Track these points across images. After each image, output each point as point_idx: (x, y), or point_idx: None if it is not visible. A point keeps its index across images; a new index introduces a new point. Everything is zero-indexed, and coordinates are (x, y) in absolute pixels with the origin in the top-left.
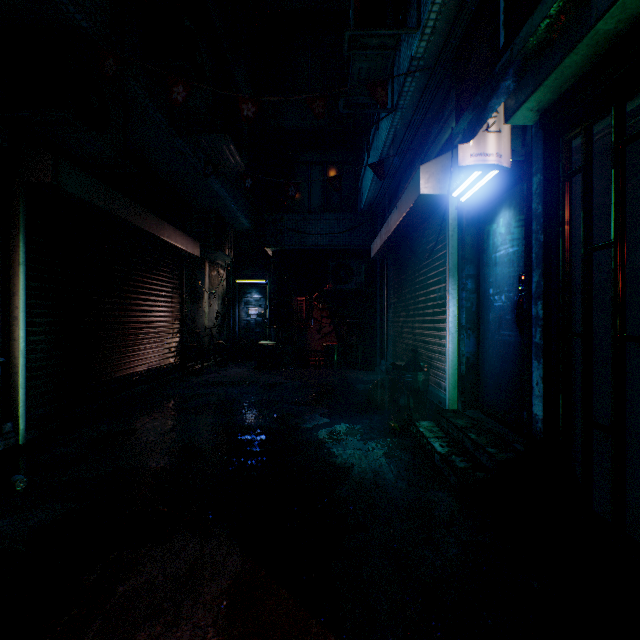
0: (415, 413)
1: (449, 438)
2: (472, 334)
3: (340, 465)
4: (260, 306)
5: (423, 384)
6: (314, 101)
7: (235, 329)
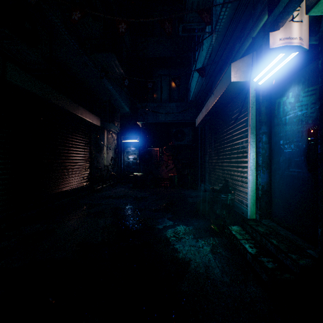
0: (227, 219)
1: (254, 240)
2: (266, 170)
3: (181, 260)
4: (135, 154)
5: (232, 201)
6: (164, 21)
7: (121, 166)
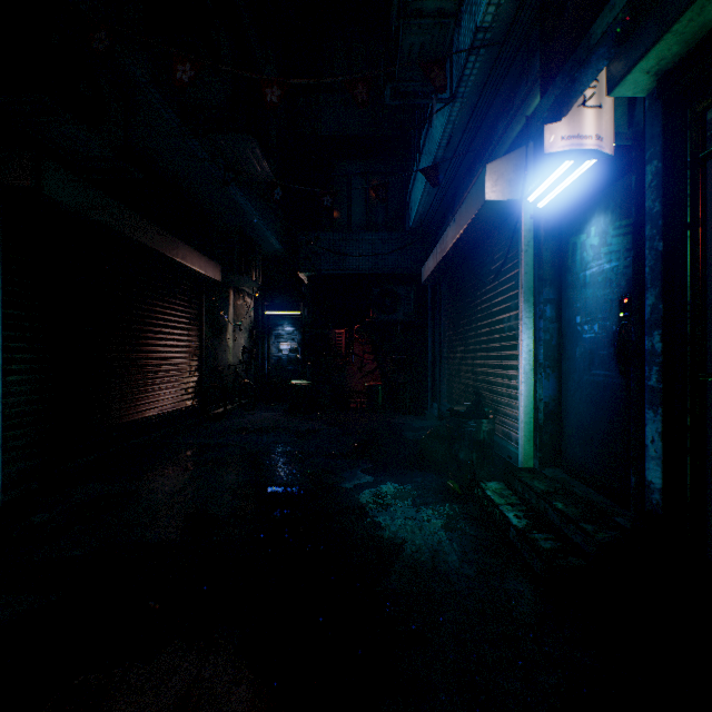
0: (479, 470)
1: (526, 506)
2: (552, 373)
3: (388, 541)
4: (293, 340)
5: (489, 435)
6: (355, 84)
7: (264, 366)
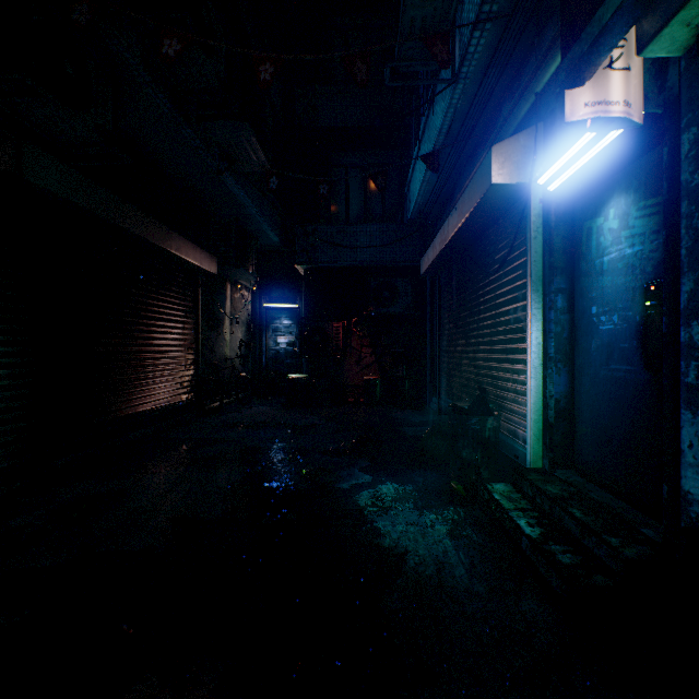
0: (483, 470)
1: (538, 511)
2: (563, 368)
3: (388, 551)
4: (290, 333)
5: (494, 432)
6: (352, 60)
7: (262, 360)
